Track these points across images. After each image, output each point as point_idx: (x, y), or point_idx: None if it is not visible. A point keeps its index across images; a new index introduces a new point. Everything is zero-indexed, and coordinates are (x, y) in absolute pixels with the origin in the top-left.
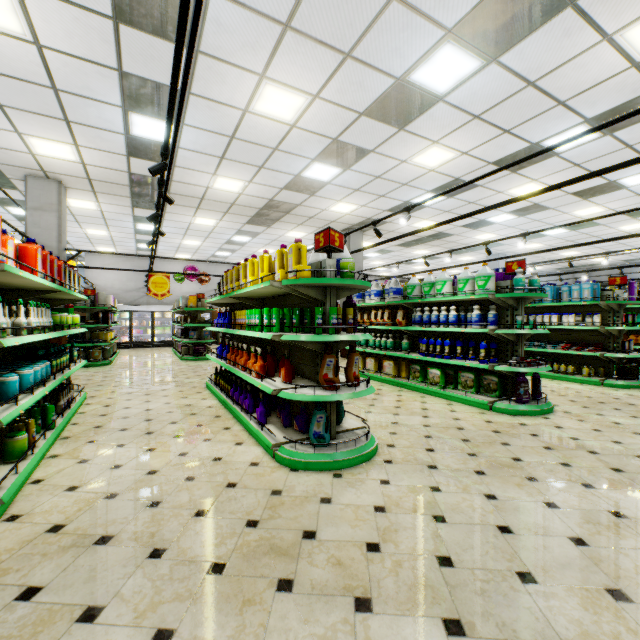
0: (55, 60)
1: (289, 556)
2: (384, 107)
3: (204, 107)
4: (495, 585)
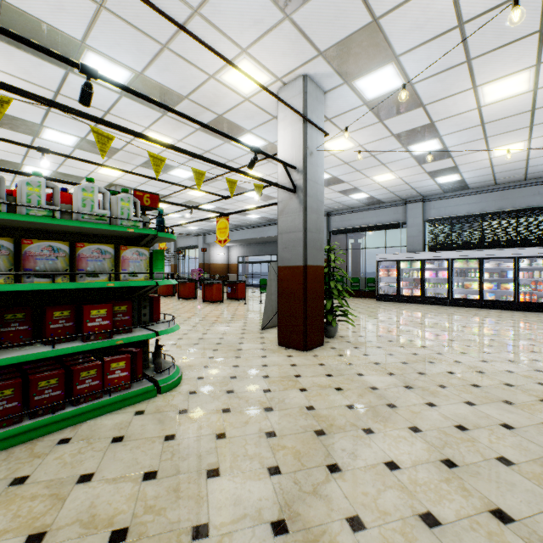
0: None
1: None
2: (8, 118)
3: None
4: None
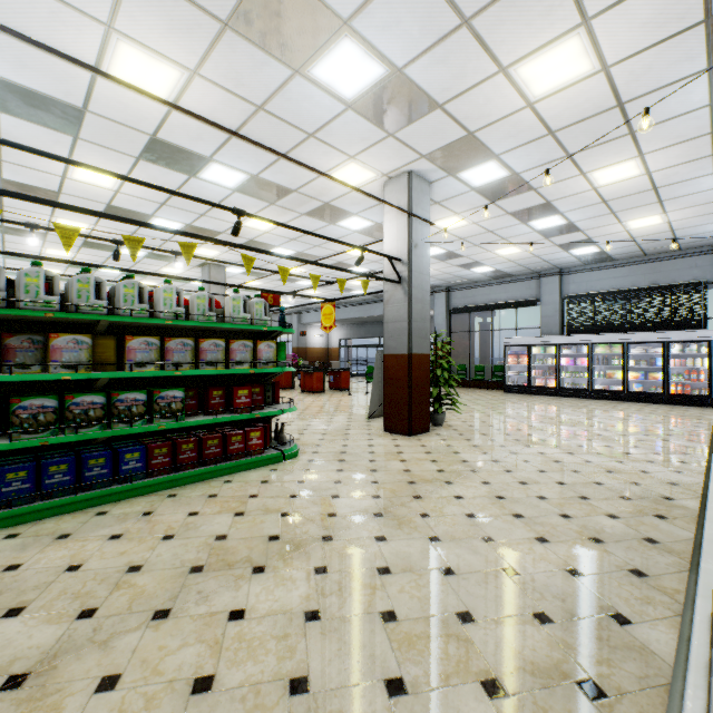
0: (73, 70)
1: None
2: (123, 211)
3: (56, 138)
4: None
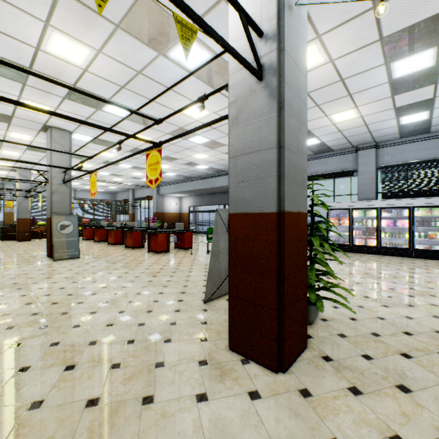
0: None
1: (48, 315)
2: None
3: None
4: (84, 290)
